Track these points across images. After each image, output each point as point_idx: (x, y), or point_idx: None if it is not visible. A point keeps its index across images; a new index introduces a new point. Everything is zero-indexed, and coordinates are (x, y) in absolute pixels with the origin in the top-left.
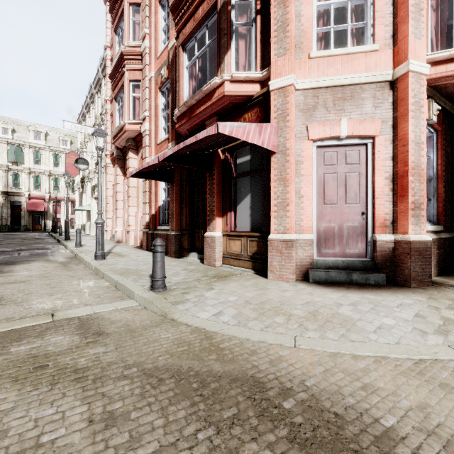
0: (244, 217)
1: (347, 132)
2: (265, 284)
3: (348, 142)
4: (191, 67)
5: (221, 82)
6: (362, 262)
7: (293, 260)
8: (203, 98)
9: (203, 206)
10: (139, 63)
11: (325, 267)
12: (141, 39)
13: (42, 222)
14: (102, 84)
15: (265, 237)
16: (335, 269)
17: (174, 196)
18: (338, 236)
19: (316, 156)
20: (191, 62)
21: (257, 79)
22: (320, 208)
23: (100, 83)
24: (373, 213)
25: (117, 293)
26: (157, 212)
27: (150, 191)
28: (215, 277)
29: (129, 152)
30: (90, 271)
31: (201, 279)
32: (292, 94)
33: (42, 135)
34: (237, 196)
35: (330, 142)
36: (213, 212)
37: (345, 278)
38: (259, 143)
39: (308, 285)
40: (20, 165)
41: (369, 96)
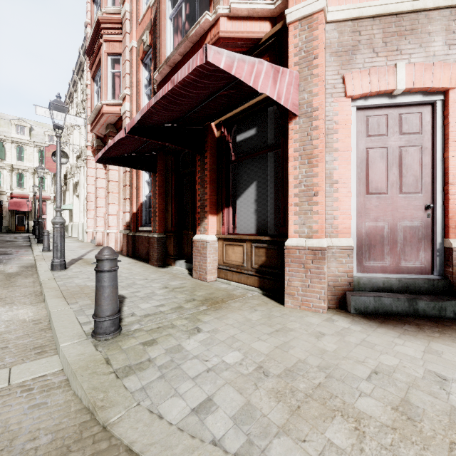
0: (246, 214)
1: (406, 83)
2: (283, 317)
3: (406, 100)
4: (177, 19)
5: (215, 20)
6: (429, 281)
7: (325, 279)
8: (190, 50)
9: (192, 201)
10: (119, 33)
11: (372, 289)
12: (121, 3)
13: (25, 223)
14: (84, 68)
15: (278, 243)
16: (387, 291)
17: (157, 189)
18: (388, 242)
19: (355, 122)
20: (175, 8)
21: (267, 15)
22: (362, 200)
23: (82, 68)
24: (444, 207)
25: (42, 336)
26: (138, 210)
27: (131, 185)
28: (205, 303)
29: (109, 140)
30: (36, 288)
31: (183, 306)
32: (323, 25)
33: (26, 130)
34: (238, 186)
35: (377, 101)
36: (205, 208)
37: (406, 307)
38: (273, 96)
39: (352, 320)
40: (1, 161)
41: (439, 28)
